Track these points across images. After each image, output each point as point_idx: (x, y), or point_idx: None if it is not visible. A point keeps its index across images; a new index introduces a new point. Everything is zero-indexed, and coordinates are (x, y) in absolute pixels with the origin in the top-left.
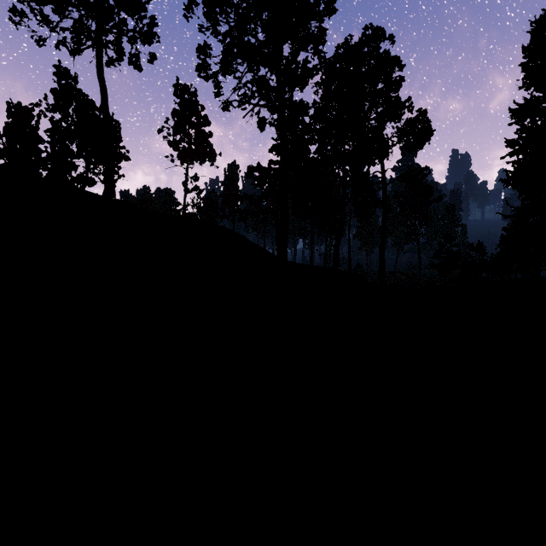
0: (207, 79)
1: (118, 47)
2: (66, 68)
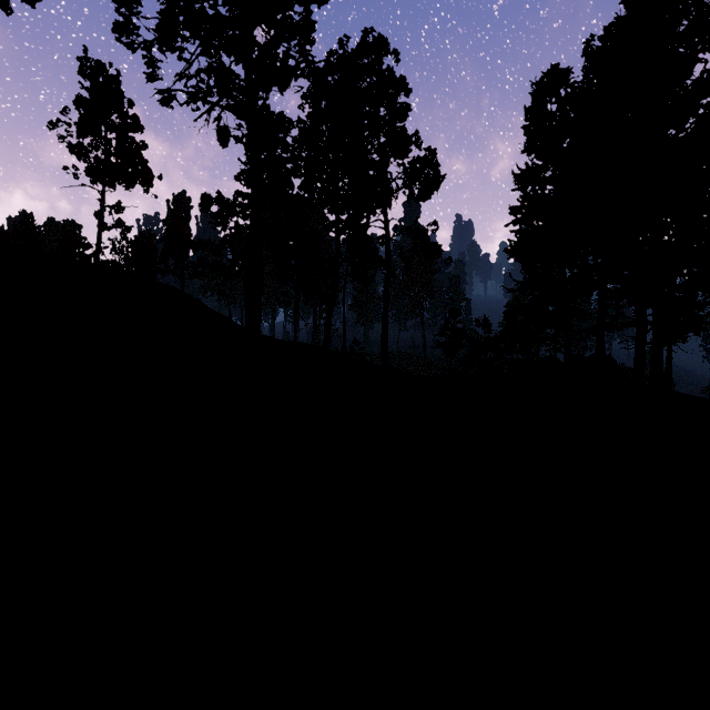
0: (133, 49)
1: None
2: None
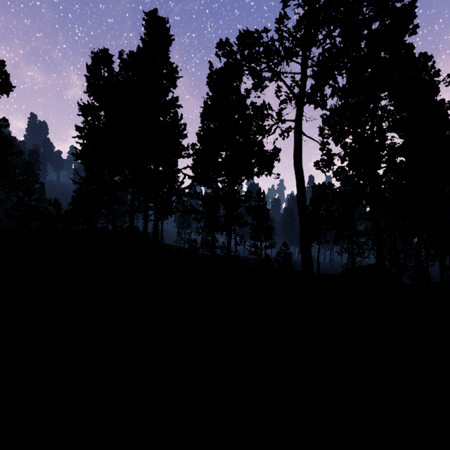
0: None
1: None
2: None
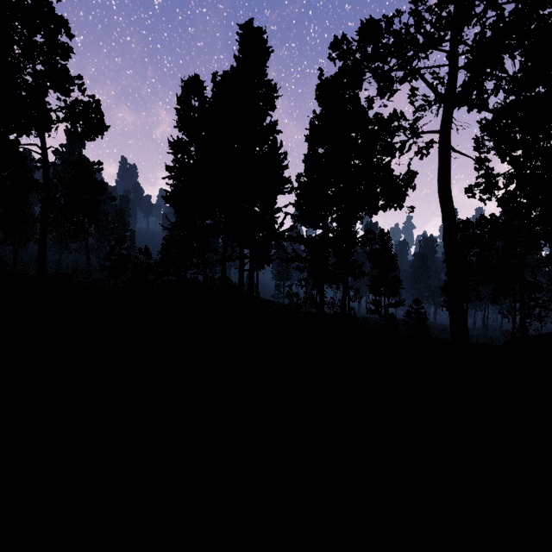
0: None
1: None
2: None
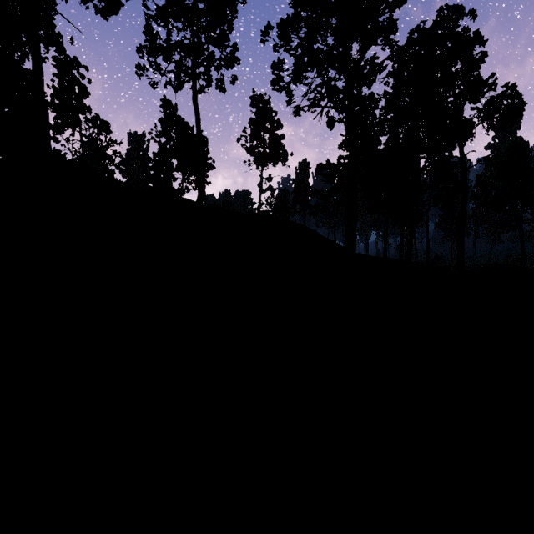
0: (280, 91)
1: (207, 76)
2: (169, 100)
